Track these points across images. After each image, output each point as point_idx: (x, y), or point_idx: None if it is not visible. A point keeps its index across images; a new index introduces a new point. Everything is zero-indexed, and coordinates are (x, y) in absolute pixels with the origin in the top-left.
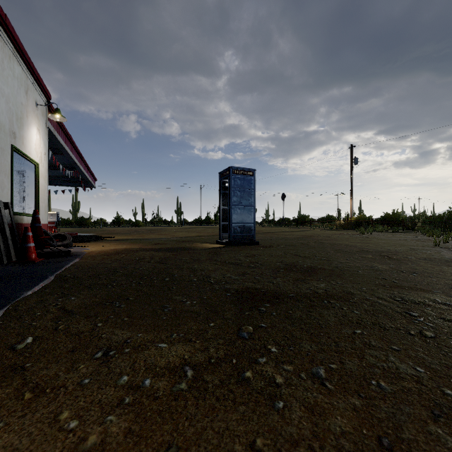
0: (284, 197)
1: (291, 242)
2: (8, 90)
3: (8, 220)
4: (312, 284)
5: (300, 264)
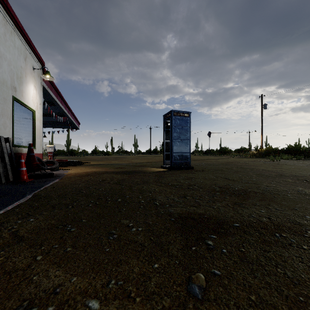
0: (210, 134)
1: (218, 167)
2: (10, 56)
3: (10, 151)
4: (251, 209)
5: (232, 187)
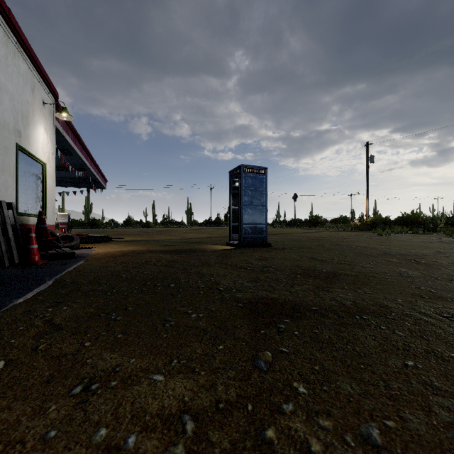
0: (296, 197)
1: (305, 244)
2: (13, 87)
3: (13, 221)
4: (336, 293)
5: (318, 269)
